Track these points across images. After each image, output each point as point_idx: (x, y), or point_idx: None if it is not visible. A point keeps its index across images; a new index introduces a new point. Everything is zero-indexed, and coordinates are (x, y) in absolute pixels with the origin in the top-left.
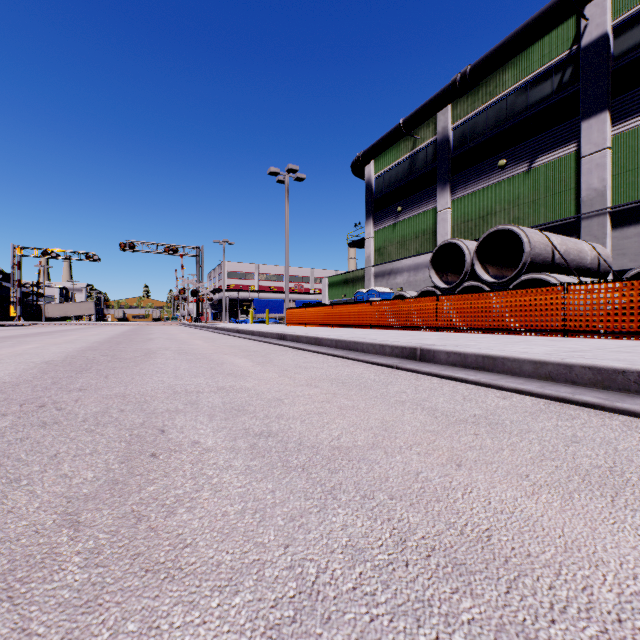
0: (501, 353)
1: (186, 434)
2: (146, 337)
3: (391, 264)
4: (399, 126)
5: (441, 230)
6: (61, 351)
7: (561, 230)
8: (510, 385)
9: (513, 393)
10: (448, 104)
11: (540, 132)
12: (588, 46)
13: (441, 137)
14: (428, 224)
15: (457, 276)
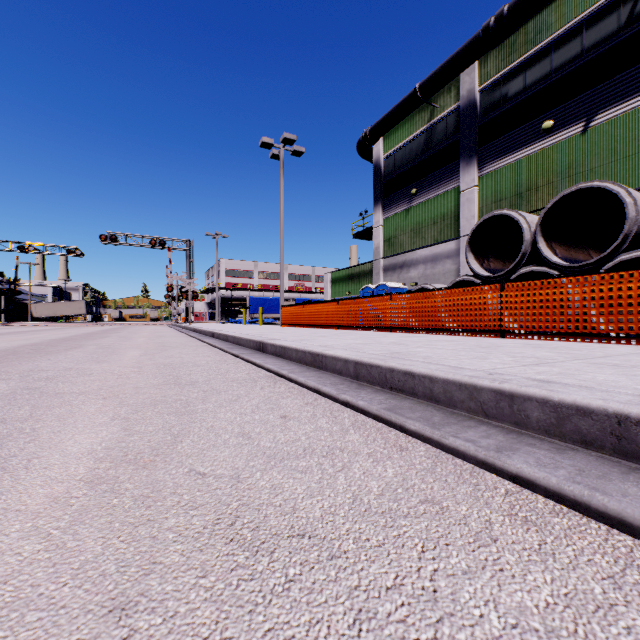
0: None
1: None
2: (79, 344)
3: (403, 255)
4: (415, 91)
5: (466, 213)
6: None
7: None
8: None
9: None
10: (477, 58)
11: (602, 81)
12: None
13: (466, 102)
14: (449, 207)
15: (500, 262)
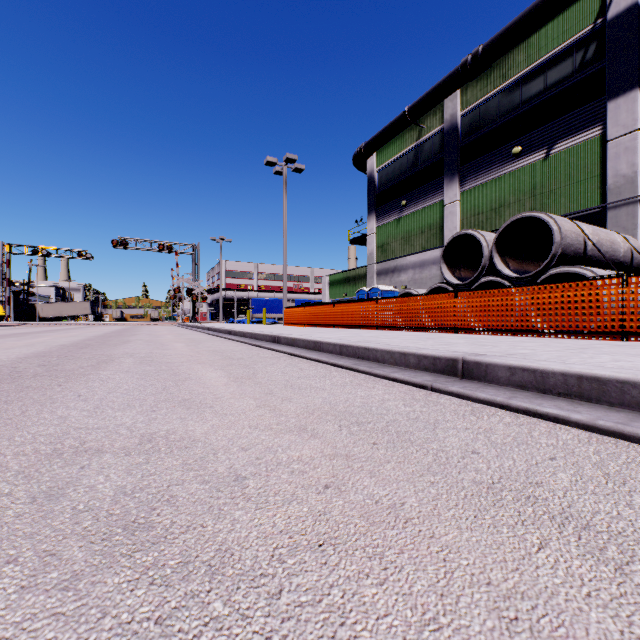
0: (616, 373)
1: None
2: (125, 339)
3: (395, 261)
4: (404, 114)
5: (449, 224)
6: None
7: (584, 221)
8: None
9: None
10: (457, 89)
11: (560, 115)
12: (615, 18)
13: (449, 125)
14: (435, 218)
15: (471, 272)
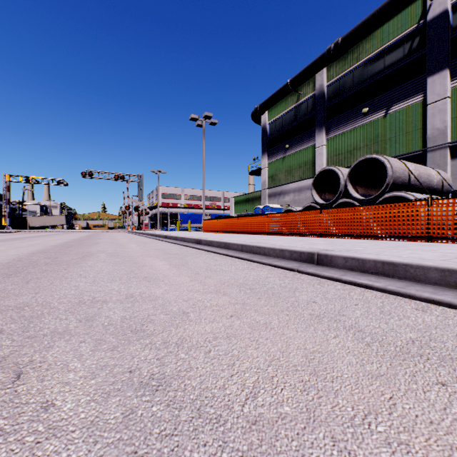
0: (402, 260)
1: (45, 383)
2: (94, 241)
3: (281, 187)
4: (287, 84)
5: (318, 161)
6: (15, 254)
7: (411, 160)
8: (423, 294)
9: (427, 303)
10: (324, 67)
11: (394, 86)
12: (432, 20)
13: (318, 92)
14: (309, 157)
15: (332, 195)
